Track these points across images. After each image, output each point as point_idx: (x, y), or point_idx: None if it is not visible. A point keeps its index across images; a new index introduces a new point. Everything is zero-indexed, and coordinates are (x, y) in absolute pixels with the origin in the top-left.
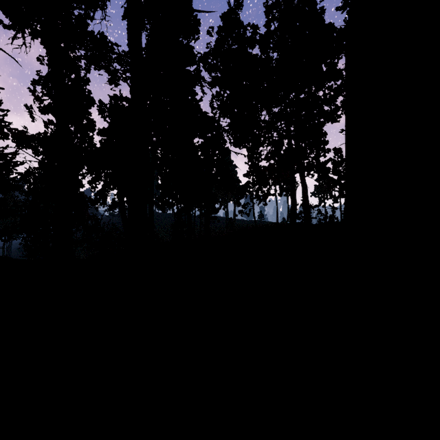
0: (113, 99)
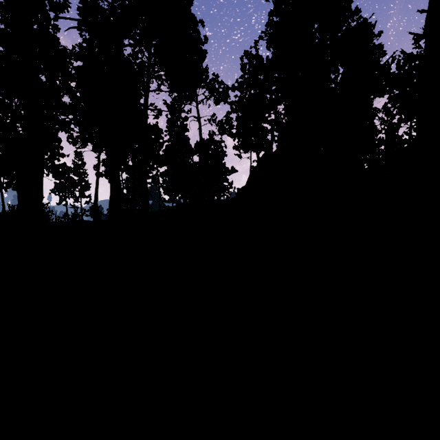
0: None
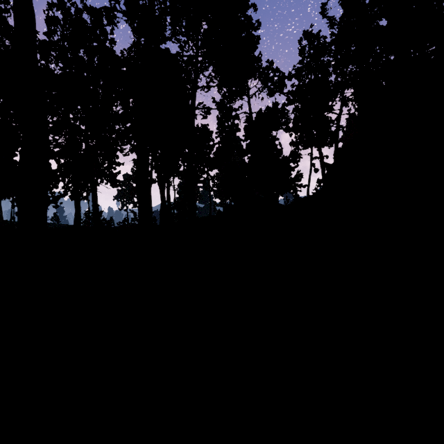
0: None
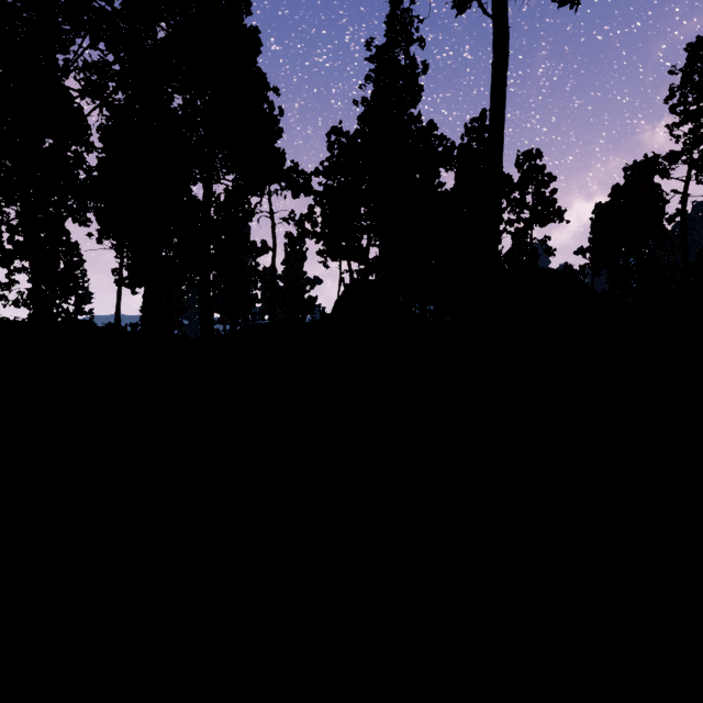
0: None
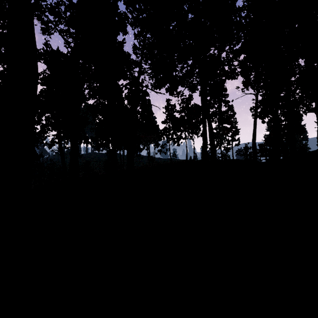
0: (44, 45)
